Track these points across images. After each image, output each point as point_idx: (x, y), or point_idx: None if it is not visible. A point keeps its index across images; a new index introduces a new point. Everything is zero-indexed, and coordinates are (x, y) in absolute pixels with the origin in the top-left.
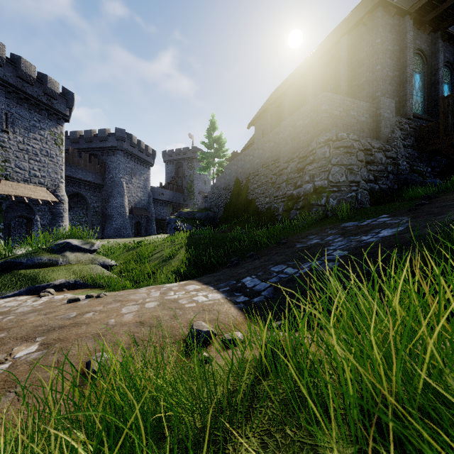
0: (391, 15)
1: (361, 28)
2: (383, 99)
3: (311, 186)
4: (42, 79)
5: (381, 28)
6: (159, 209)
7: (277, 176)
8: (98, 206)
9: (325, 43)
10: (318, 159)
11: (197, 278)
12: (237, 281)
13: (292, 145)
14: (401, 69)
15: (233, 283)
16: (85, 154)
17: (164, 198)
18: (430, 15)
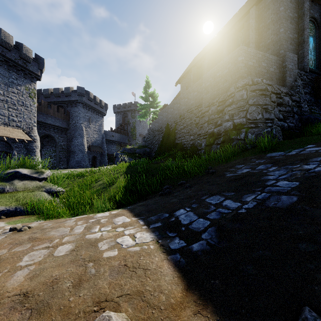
0: None
1: None
2: (288, 53)
3: (230, 124)
4: (18, 47)
5: None
6: (110, 147)
7: (200, 118)
8: (64, 144)
9: (236, 16)
10: (237, 101)
11: (131, 205)
12: (170, 214)
13: (212, 92)
14: (299, 32)
15: (166, 216)
16: (54, 106)
17: (114, 139)
18: None
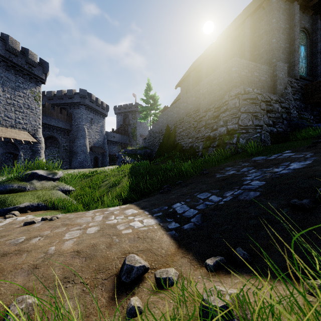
0: (283, 1)
1: (260, 11)
2: (278, 63)
3: (224, 129)
4: (24, 52)
5: (276, 11)
6: (111, 148)
7: (198, 123)
8: (67, 145)
9: (232, 24)
10: (230, 109)
11: (136, 201)
12: (169, 206)
13: (209, 98)
14: (290, 42)
15: (165, 208)
16: (57, 108)
17: (115, 140)
18: (313, 2)
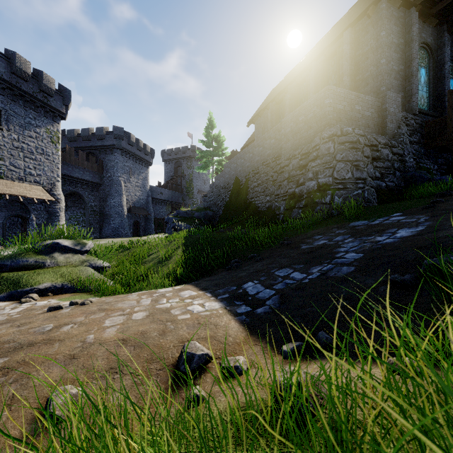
0: (396, 7)
1: (365, 20)
2: (389, 93)
3: (314, 184)
4: (37, 76)
5: (386, 20)
6: (158, 208)
7: (278, 174)
8: (96, 205)
9: (327, 38)
10: (322, 156)
11: (194, 281)
12: (238, 286)
13: (294, 141)
14: (406, 63)
15: (233, 289)
16: (82, 153)
17: (163, 198)
18: (437, 7)
